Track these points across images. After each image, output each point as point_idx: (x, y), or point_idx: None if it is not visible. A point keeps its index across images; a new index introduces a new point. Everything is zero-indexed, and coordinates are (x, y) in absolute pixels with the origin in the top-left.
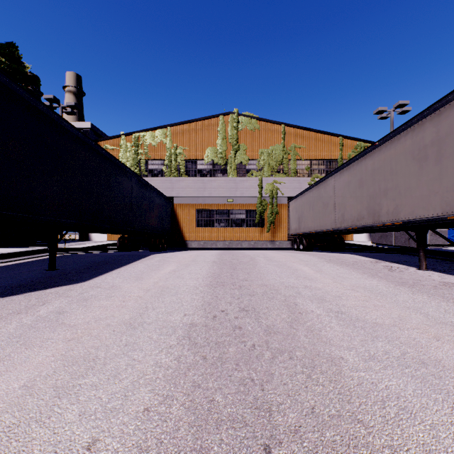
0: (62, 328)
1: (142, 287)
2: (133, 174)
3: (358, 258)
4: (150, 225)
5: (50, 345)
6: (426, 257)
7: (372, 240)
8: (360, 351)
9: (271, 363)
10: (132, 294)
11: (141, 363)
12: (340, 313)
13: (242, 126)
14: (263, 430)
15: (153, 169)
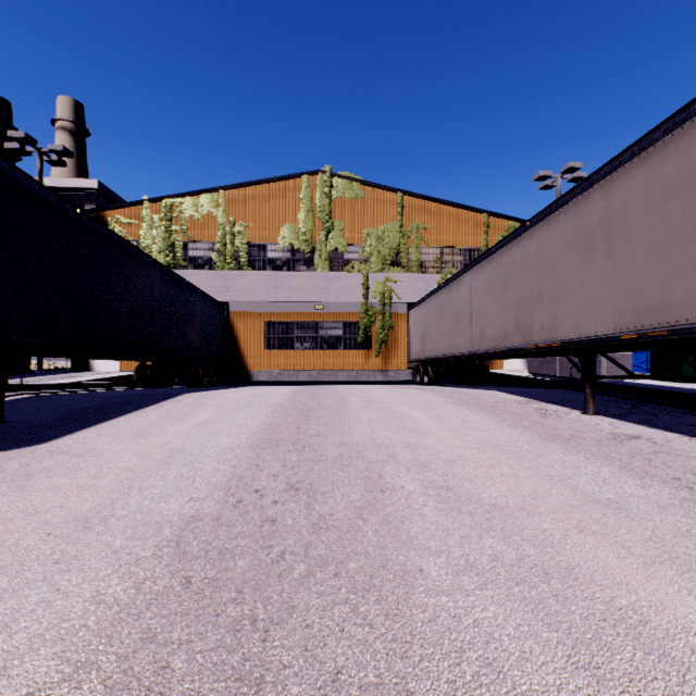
0: None
1: (140, 451)
2: (154, 263)
3: (502, 397)
4: (187, 347)
5: None
6: (600, 394)
7: (529, 369)
8: (453, 557)
9: (299, 586)
10: (116, 464)
11: (68, 597)
12: (446, 489)
13: (338, 193)
14: None
15: (196, 257)
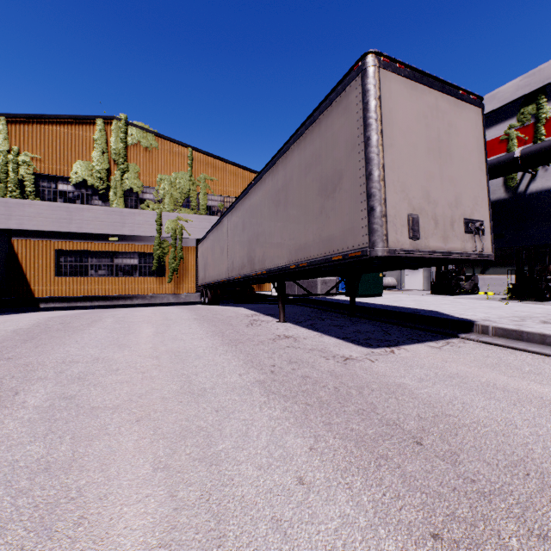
0: None
1: None
2: None
3: (240, 312)
4: None
5: None
6: (309, 307)
7: None
8: None
9: None
10: None
11: None
12: (68, 398)
13: (134, 140)
14: None
15: None
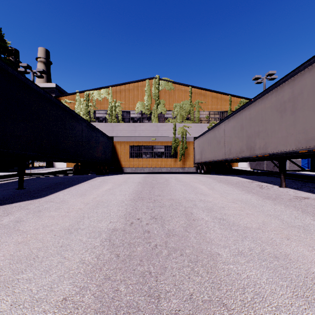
0: (16, 234)
1: (84, 201)
2: (83, 120)
3: (240, 179)
4: (96, 156)
5: (3, 247)
6: (286, 178)
7: (251, 167)
8: (232, 248)
9: (166, 259)
10: (75, 207)
11: (69, 261)
12: (222, 219)
13: (162, 87)
14: (151, 314)
15: (99, 117)
